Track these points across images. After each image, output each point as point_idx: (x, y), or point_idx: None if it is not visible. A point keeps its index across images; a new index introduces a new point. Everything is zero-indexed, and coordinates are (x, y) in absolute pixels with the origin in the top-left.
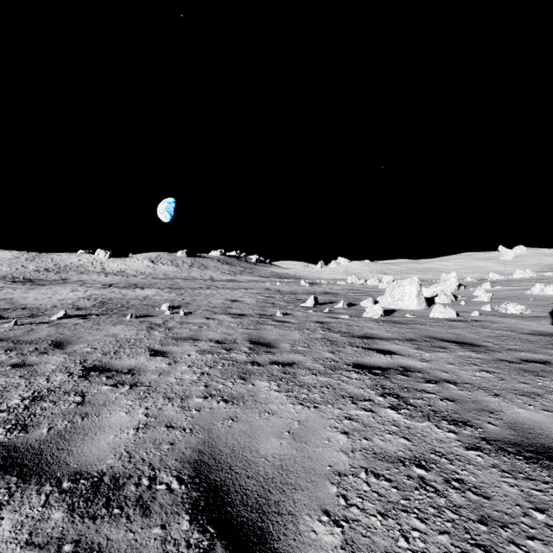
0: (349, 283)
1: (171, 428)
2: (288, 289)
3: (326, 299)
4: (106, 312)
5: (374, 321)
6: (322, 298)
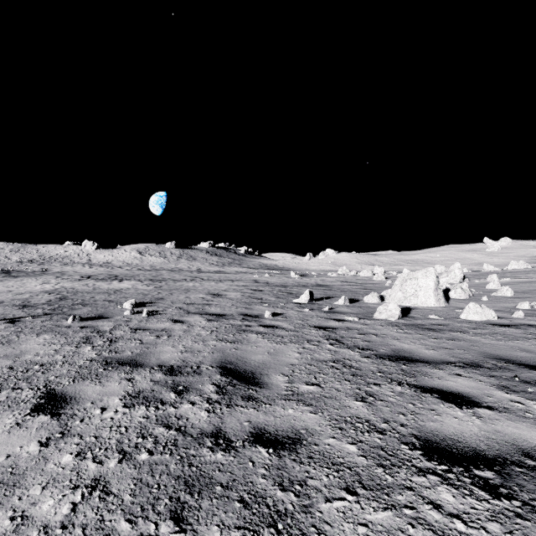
0: (340, 275)
1: None
2: (277, 280)
3: (320, 293)
4: (52, 311)
5: (394, 326)
6: (316, 292)
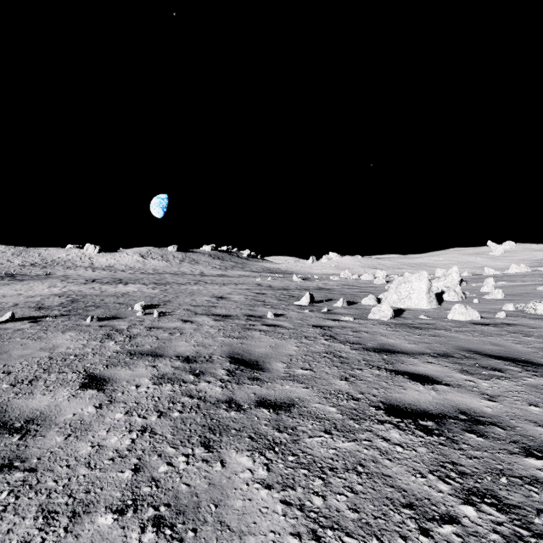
0: (342, 278)
1: None
2: (279, 284)
3: (321, 296)
4: (68, 312)
5: (385, 325)
6: (317, 295)
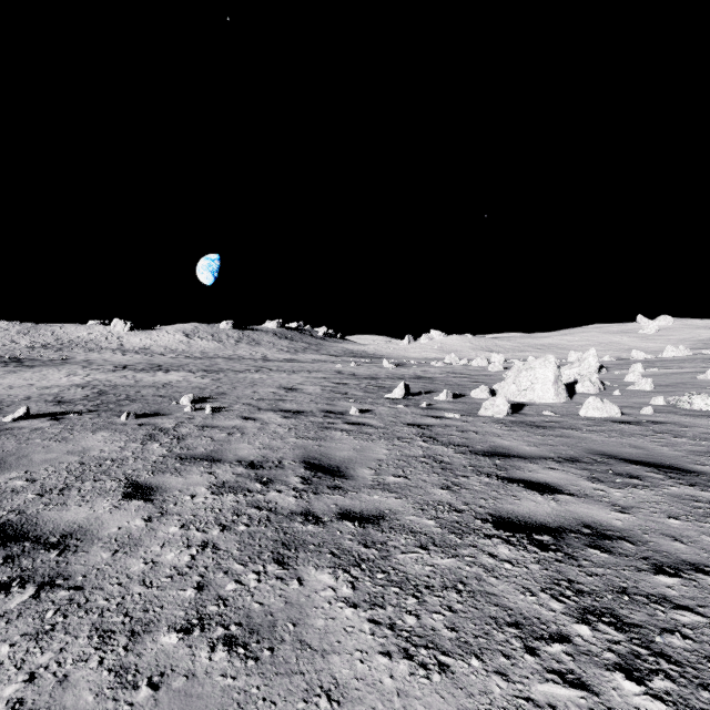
0: (447, 364)
1: None
2: (366, 371)
3: (419, 386)
4: (97, 408)
5: (499, 424)
6: (414, 385)
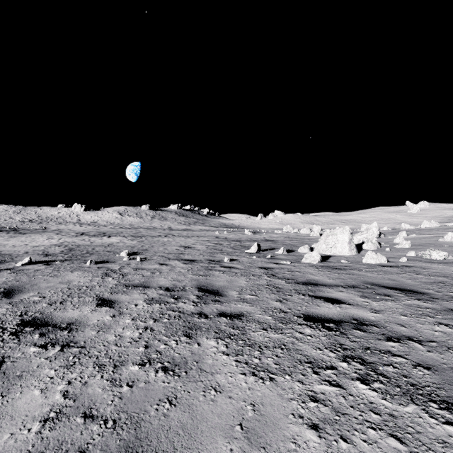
0: (285, 232)
1: (89, 418)
2: (233, 236)
3: (267, 246)
4: (70, 258)
5: (314, 267)
6: (264, 245)
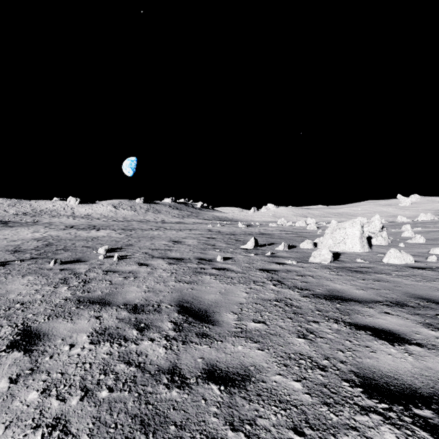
0: (280, 225)
1: None
2: (227, 230)
3: (263, 240)
4: (38, 256)
5: (327, 269)
6: (260, 239)
